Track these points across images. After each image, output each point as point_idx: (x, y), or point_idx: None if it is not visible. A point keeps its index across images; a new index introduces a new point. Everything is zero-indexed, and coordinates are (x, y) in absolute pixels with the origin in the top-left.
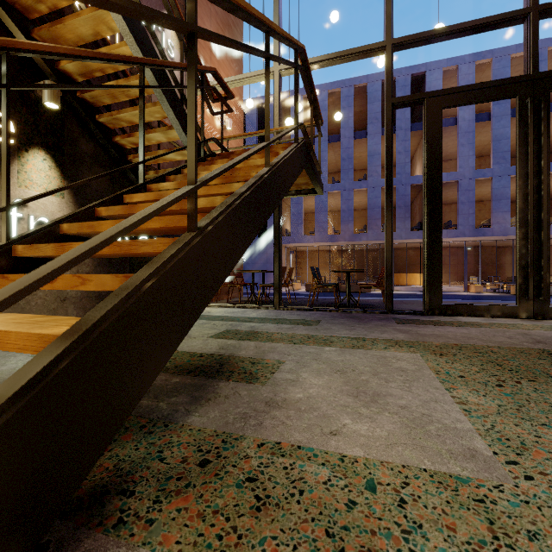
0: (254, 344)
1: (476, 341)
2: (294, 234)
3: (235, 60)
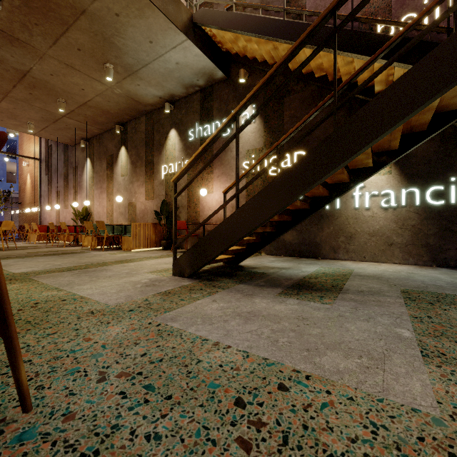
0: (388, 300)
1: None
2: None
3: None
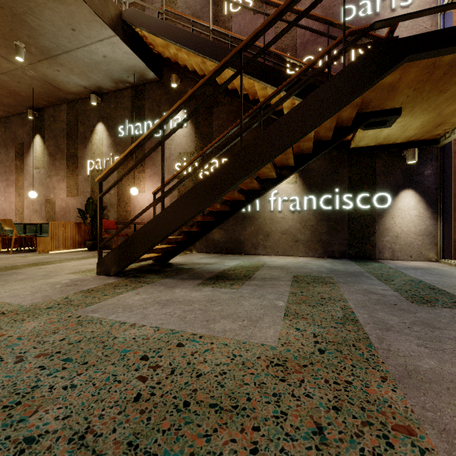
0: (280, 283)
1: None
2: None
3: None
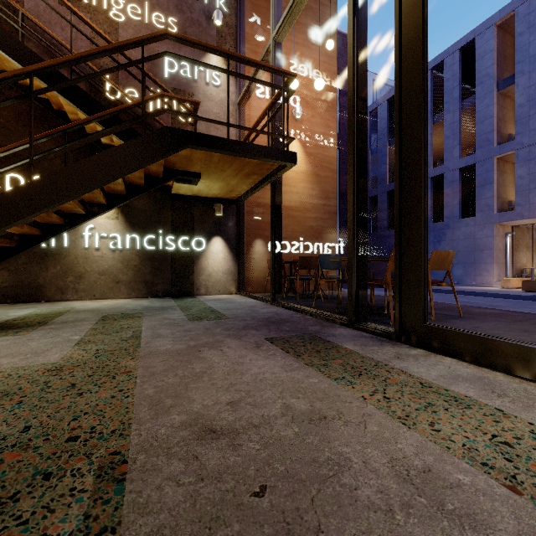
0: (84, 323)
1: (168, 380)
2: (521, 206)
3: (320, 39)
